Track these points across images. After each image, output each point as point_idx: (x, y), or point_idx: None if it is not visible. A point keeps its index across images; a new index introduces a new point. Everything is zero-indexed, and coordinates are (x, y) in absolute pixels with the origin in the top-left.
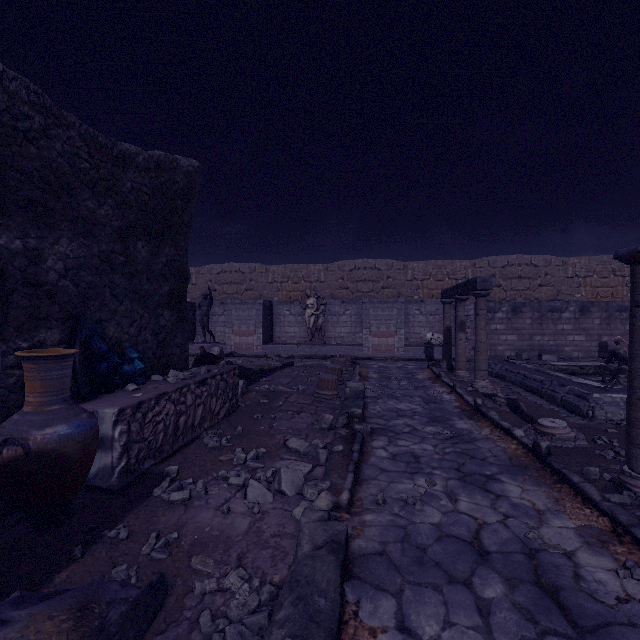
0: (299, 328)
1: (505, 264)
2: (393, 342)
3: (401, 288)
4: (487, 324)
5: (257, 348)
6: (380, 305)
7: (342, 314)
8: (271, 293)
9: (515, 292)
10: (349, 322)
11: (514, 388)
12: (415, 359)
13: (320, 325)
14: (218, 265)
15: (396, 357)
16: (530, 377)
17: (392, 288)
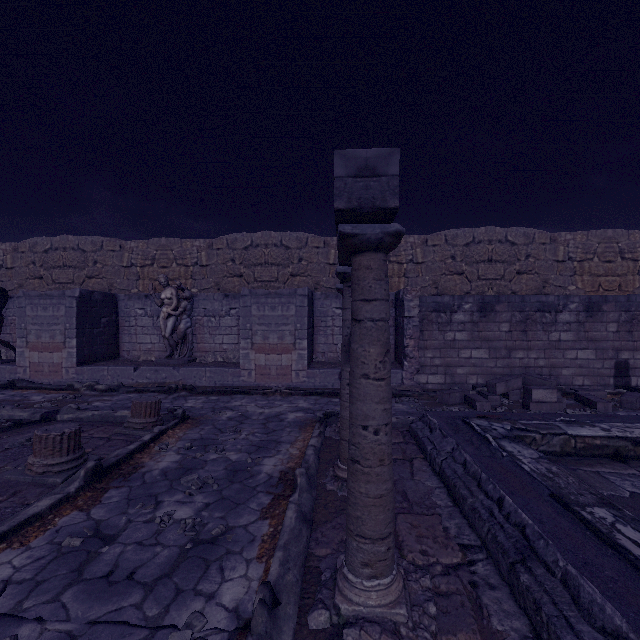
0: (159, 336)
1: (469, 240)
2: (290, 361)
3: (320, 275)
4: (440, 331)
5: (68, 372)
6: (268, 300)
7: (224, 314)
8: (127, 282)
9: (484, 282)
10: (235, 327)
11: (489, 594)
12: (320, 392)
13: (182, 332)
14: (45, 238)
15: (294, 386)
16: (548, 560)
17: (306, 275)
